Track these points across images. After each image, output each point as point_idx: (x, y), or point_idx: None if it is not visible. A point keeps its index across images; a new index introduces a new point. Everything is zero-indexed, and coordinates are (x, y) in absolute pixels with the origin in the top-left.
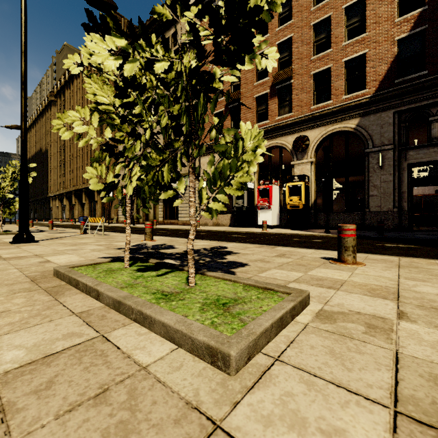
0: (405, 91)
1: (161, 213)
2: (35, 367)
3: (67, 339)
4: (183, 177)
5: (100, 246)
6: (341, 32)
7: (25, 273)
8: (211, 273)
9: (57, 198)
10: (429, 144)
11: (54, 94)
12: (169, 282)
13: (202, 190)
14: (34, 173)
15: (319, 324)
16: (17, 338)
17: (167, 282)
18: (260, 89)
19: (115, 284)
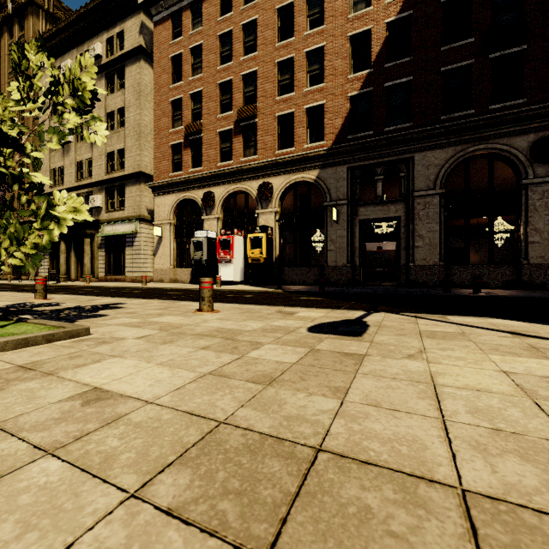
0: (355, 148)
1: (103, 266)
2: None
3: None
4: (132, 221)
5: None
6: (303, 77)
7: None
8: (32, 320)
9: None
10: (375, 202)
11: None
12: None
13: (0, 248)
14: None
15: (66, 343)
16: None
17: None
18: (224, 123)
19: None
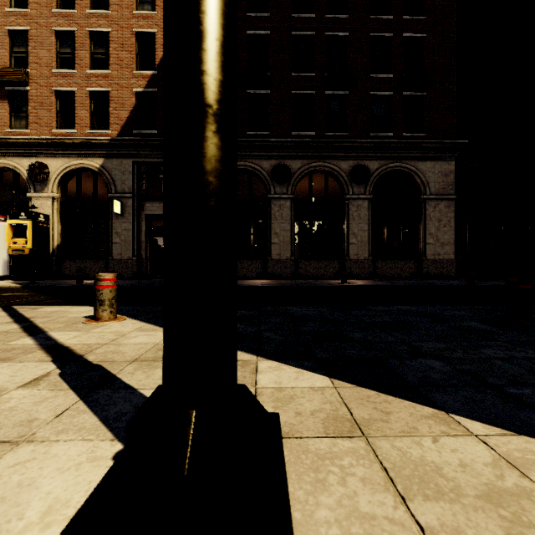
0: (140, 144)
1: None
2: None
3: None
4: None
5: None
6: (86, 56)
7: None
8: None
9: None
10: (160, 199)
11: None
12: None
13: None
14: None
15: None
16: None
17: None
18: None
19: None
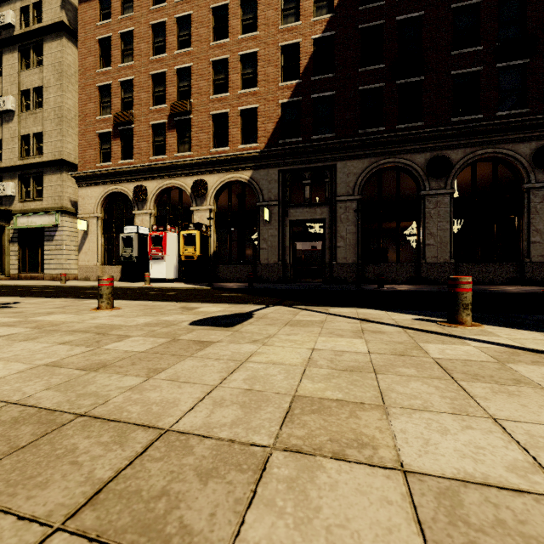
0: (286, 153)
1: (16, 262)
2: None
3: None
4: (52, 213)
5: None
6: (237, 79)
7: None
8: None
9: None
10: (303, 204)
11: None
12: None
13: None
14: None
15: None
16: None
17: None
18: (157, 116)
19: None
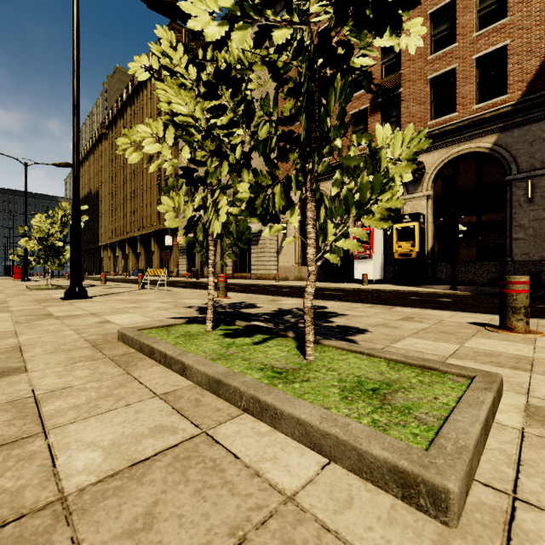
0: None
1: (230, 264)
2: (120, 484)
3: (157, 437)
4: None
5: (166, 304)
6: (470, 19)
7: (83, 336)
8: (330, 342)
9: (108, 248)
10: None
11: (105, 125)
12: (275, 354)
13: (327, 222)
14: (86, 217)
15: (543, 430)
16: (87, 430)
17: (272, 354)
18: (357, 103)
19: (202, 354)
